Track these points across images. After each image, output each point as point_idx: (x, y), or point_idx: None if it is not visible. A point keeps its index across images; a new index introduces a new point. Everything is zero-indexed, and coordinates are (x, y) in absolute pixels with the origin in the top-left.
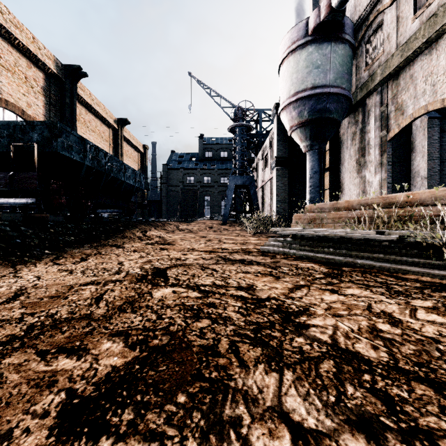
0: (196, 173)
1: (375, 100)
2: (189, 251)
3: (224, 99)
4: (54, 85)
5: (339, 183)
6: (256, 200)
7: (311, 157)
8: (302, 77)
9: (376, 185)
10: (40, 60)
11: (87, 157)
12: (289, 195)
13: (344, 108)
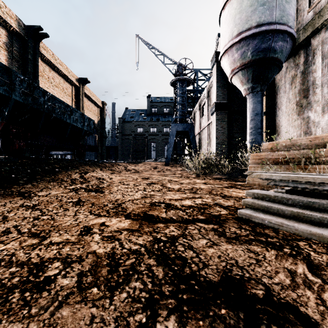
0: (145, 125)
1: (324, 36)
2: (107, 215)
3: (167, 57)
4: (17, 42)
5: (274, 126)
6: (194, 144)
7: (252, 100)
8: (245, 17)
9: (325, 125)
10: (1, 17)
11: (16, 91)
12: (227, 138)
13: (288, 48)
